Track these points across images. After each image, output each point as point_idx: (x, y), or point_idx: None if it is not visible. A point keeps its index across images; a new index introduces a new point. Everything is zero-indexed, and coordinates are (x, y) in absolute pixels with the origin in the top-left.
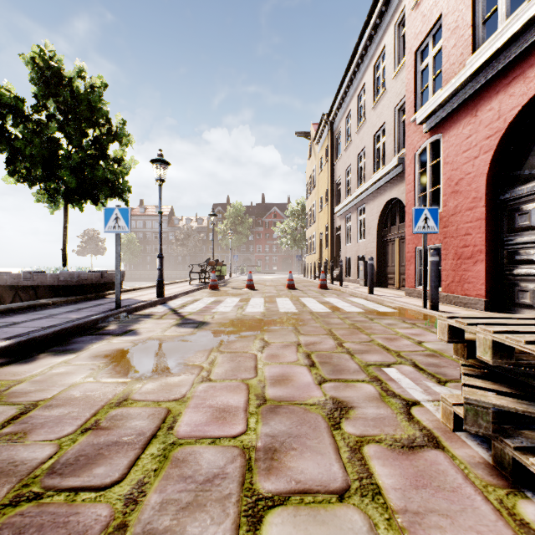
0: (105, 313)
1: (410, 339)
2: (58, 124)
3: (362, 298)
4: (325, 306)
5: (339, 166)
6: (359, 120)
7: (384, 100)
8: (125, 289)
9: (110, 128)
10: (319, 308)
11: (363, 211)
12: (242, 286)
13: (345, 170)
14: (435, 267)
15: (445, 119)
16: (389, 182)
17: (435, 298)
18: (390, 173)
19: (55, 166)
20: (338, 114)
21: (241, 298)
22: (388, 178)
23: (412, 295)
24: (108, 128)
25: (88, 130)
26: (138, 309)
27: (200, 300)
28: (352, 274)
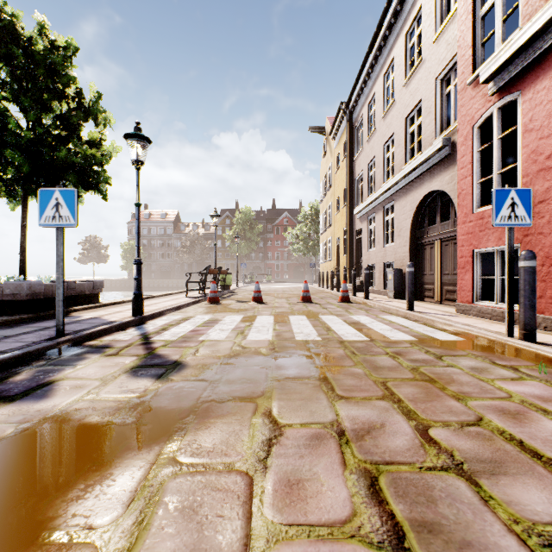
0: (32, 345)
1: (550, 416)
2: (12, 94)
3: (400, 316)
4: (357, 329)
5: (360, 161)
6: (386, 104)
7: (420, 72)
8: (101, 303)
9: (81, 101)
10: (350, 333)
11: (391, 209)
12: (248, 298)
13: (368, 165)
14: (530, 276)
15: (528, 69)
16: (427, 172)
17: (530, 322)
18: (430, 160)
19: (2, 145)
20: (359, 102)
21: (244, 316)
22: (426, 166)
23: (469, 313)
24: (77, 101)
25: (53, 105)
26: (95, 336)
27: (190, 319)
28: (376, 284)
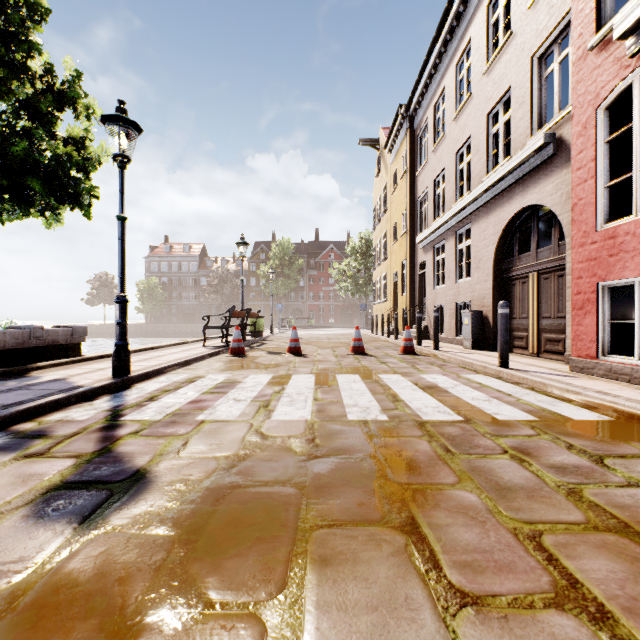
0: None
1: None
2: None
3: (491, 376)
4: (438, 399)
5: (424, 176)
6: (459, 101)
7: (508, 52)
8: (82, 357)
9: (53, 82)
10: (430, 405)
11: (465, 235)
12: (283, 348)
13: (434, 180)
14: None
15: None
16: (519, 182)
17: None
18: (524, 165)
19: None
20: (423, 103)
21: (273, 376)
22: (518, 174)
23: (591, 372)
24: (47, 81)
25: (14, 86)
26: (35, 413)
27: (197, 380)
28: (446, 330)
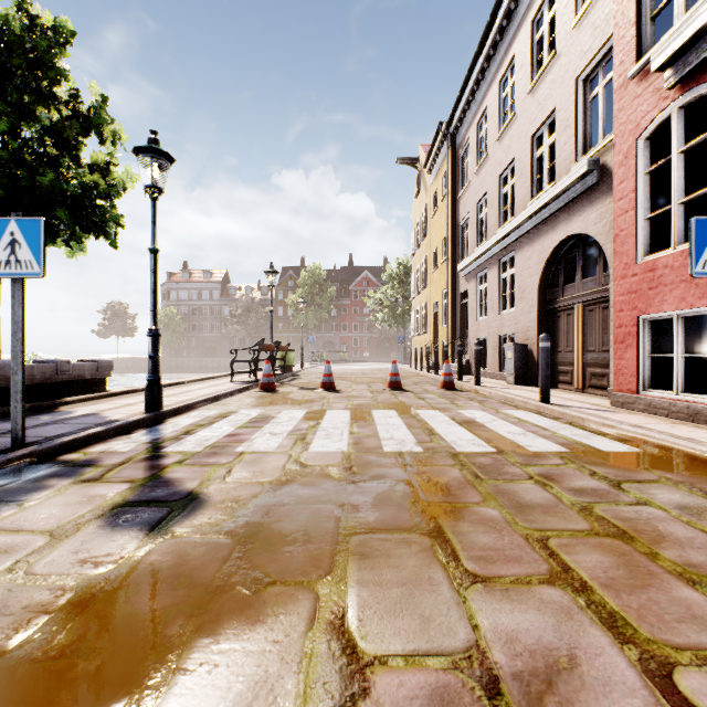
0: None
1: None
2: None
3: (531, 412)
4: (474, 433)
5: (466, 199)
6: (503, 120)
7: (552, 72)
8: (108, 392)
9: (79, 108)
10: (465, 438)
11: (509, 263)
12: (315, 383)
13: (477, 204)
14: None
15: None
16: (563, 209)
17: None
18: (568, 191)
19: None
20: (465, 120)
21: (307, 411)
22: (563, 201)
23: (632, 407)
24: (73, 106)
25: (39, 112)
26: (78, 445)
27: (230, 416)
28: (489, 364)
